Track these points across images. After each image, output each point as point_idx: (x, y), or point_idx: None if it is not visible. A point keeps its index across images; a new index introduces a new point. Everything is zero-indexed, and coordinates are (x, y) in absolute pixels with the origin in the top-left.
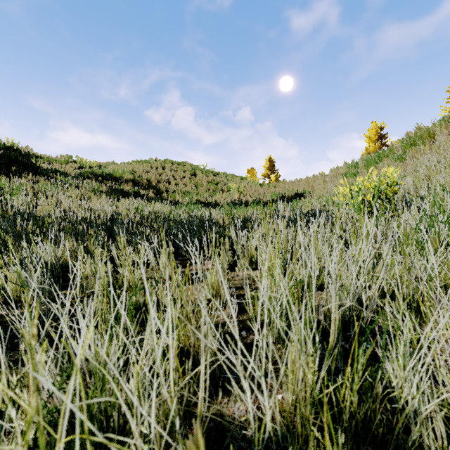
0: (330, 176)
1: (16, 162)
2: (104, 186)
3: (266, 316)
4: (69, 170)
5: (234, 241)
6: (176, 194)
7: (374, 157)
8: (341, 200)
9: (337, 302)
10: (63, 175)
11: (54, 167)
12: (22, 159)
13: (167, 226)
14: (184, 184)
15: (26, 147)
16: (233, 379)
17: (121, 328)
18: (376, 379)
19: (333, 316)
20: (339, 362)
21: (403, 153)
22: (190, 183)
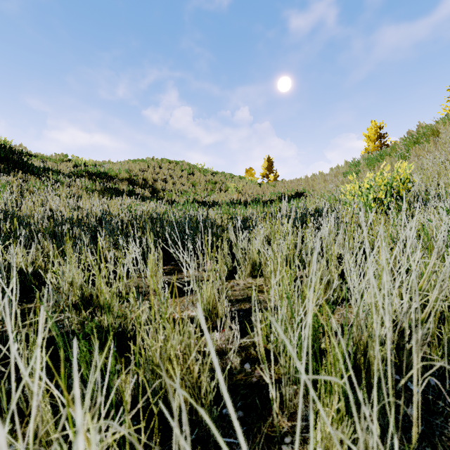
0: (330, 175)
1: (6, 159)
2: (98, 185)
3: (311, 430)
4: (63, 169)
5: (233, 244)
6: (173, 193)
7: (376, 155)
8: (349, 199)
9: (418, 364)
10: (55, 173)
11: (47, 166)
12: (12, 157)
13: (159, 227)
14: (181, 183)
15: (19, 145)
16: (235, 446)
17: (32, 418)
18: (438, 447)
19: (414, 391)
20: (381, 416)
21: (406, 151)
22: (187, 182)
